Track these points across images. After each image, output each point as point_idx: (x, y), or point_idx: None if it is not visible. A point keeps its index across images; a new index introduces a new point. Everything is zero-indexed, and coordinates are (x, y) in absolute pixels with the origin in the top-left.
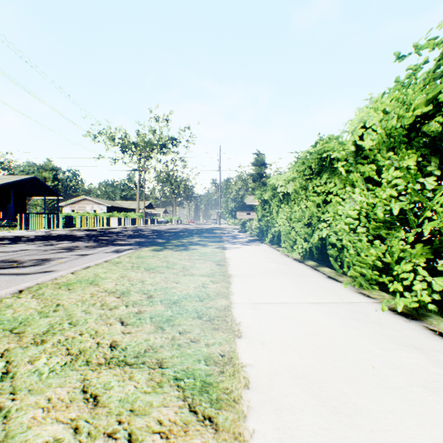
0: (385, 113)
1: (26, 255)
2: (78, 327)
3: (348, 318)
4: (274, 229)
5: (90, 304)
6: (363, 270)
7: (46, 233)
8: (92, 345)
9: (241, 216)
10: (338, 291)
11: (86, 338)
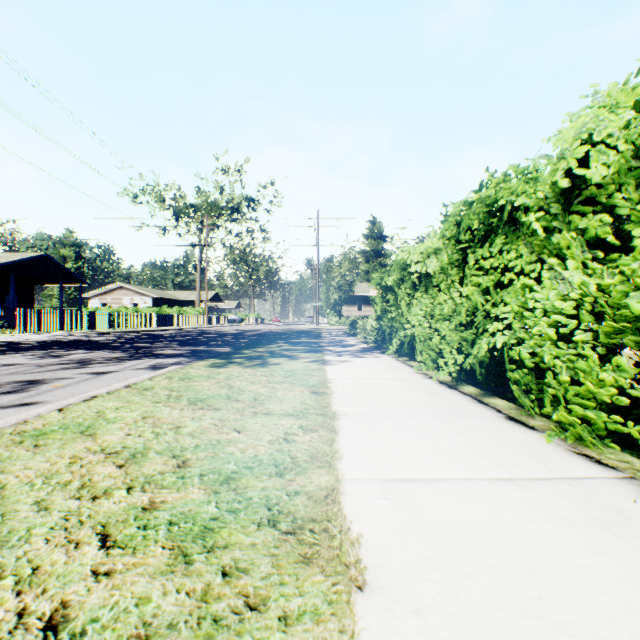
0: (638, 109)
1: (8, 374)
2: (2, 552)
3: (587, 524)
4: (404, 332)
5: (58, 483)
6: (589, 412)
7: (57, 338)
8: (4, 619)
9: (349, 312)
10: (537, 451)
11: (1, 595)
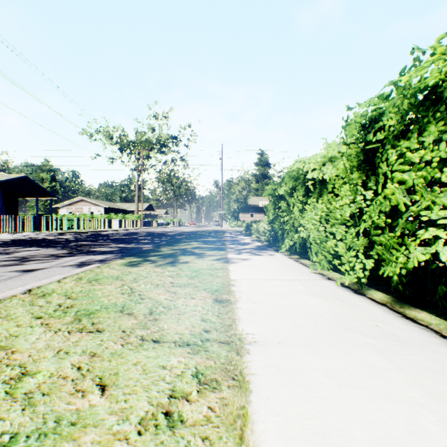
0: None
1: None
2: None
3: None
4: (297, 234)
5: None
6: None
7: (24, 237)
8: None
9: (244, 218)
10: None
11: None
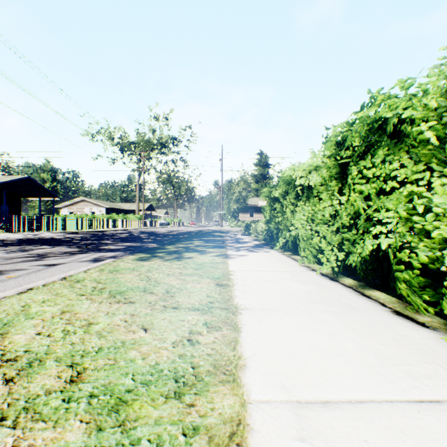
0: None
1: None
2: None
3: None
4: (289, 233)
5: None
6: None
7: (32, 236)
8: None
9: (244, 218)
10: (444, 356)
11: None
